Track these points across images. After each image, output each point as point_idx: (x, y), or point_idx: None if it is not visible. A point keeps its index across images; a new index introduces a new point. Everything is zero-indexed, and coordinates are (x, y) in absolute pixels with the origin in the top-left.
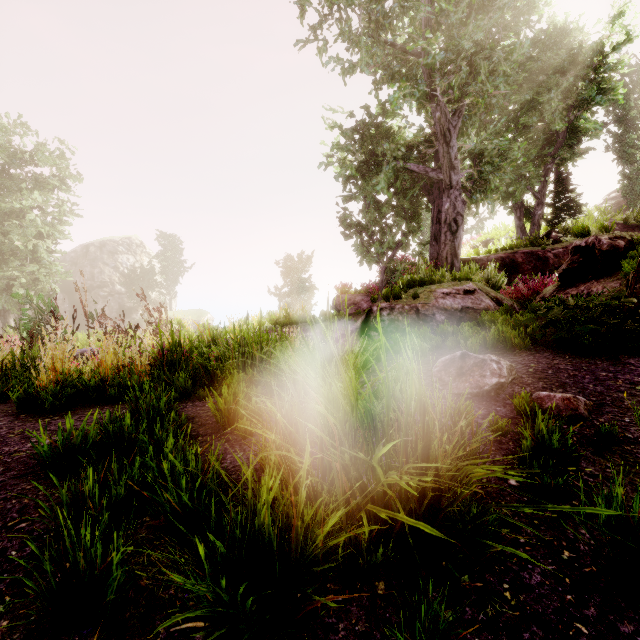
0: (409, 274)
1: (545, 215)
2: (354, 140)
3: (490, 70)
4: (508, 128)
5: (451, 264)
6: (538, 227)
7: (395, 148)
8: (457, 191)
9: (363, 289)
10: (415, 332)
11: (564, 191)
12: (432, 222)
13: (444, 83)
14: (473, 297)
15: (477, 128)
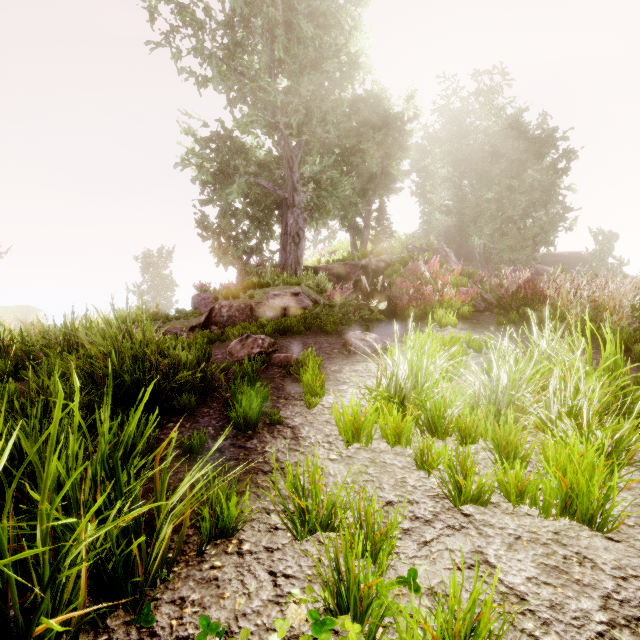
0: (260, 277)
1: (371, 236)
2: (210, 148)
3: (321, 117)
4: (344, 162)
5: (295, 270)
6: (365, 245)
7: (248, 164)
8: (299, 210)
9: (222, 289)
10: (242, 325)
11: (382, 219)
12: (281, 233)
13: (285, 119)
14: (297, 298)
15: (321, 157)
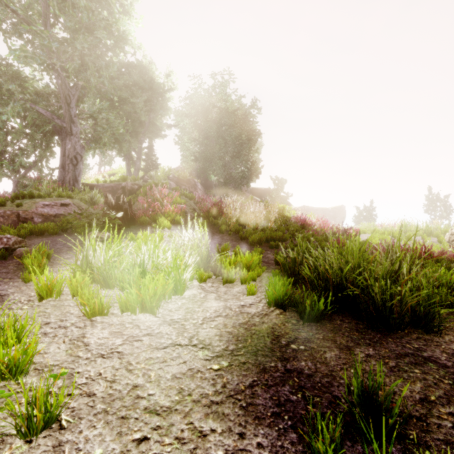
0: (37, 189)
1: (143, 165)
2: None
3: (96, 70)
4: (121, 108)
5: (73, 186)
6: (138, 172)
7: (24, 91)
8: (77, 138)
9: None
10: (3, 228)
11: (151, 154)
12: (61, 154)
13: (61, 63)
14: (67, 208)
15: (100, 100)
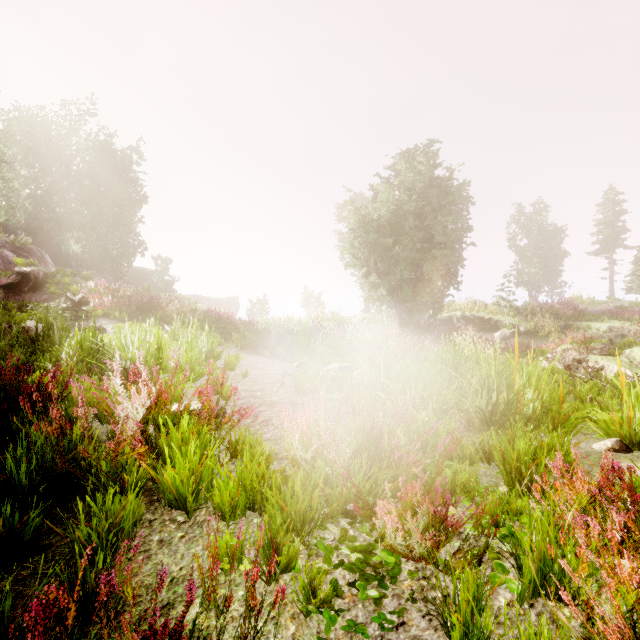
0: None
1: None
2: None
3: None
4: None
5: None
6: None
7: None
8: None
9: None
10: None
11: None
12: None
13: None
14: None
15: None
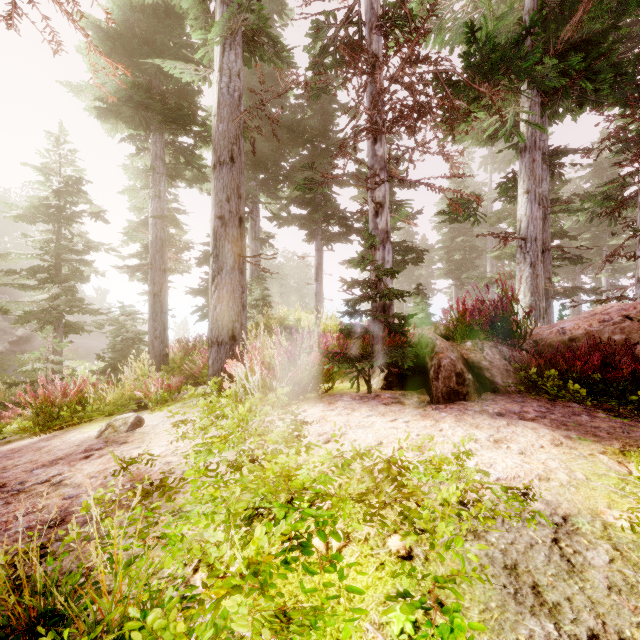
0: None
1: None
2: None
3: None
4: None
5: None
6: None
7: None
8: None
9: None
10: None
11: None
12: None
13: None
14: None
15: None
